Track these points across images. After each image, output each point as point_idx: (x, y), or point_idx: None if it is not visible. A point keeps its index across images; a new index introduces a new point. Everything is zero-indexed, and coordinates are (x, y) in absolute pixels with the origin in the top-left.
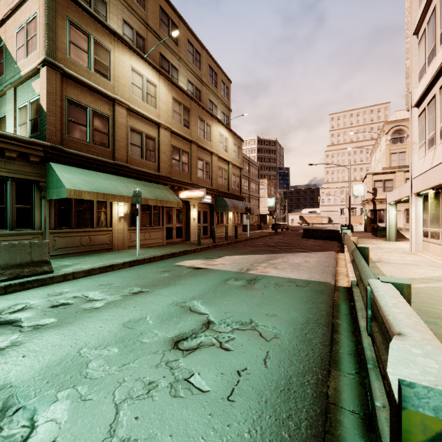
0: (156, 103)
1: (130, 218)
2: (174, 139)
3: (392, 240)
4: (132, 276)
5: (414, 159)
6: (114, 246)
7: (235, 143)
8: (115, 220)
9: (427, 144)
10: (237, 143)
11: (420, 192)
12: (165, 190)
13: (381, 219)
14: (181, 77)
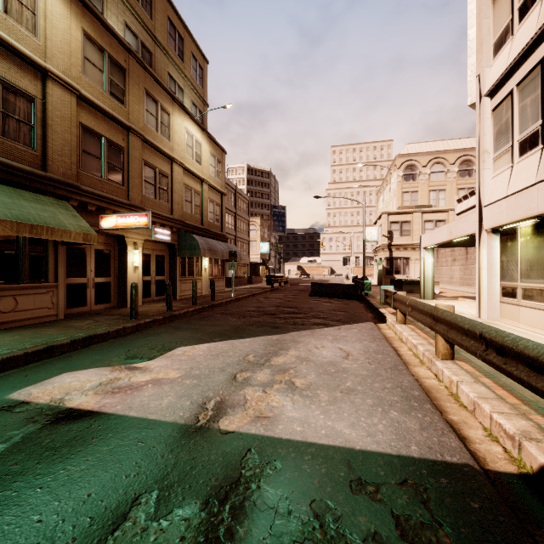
0: (36, 24)
1: None
2: (88, 113)
3: (429, 298)
4: None
5: (486, 177)
6: None
7: (213, 154)
8: None
9: (517, 148)
10: (216, 154)
11: (501, 226)
12: (56, 208)
13: (398, 270)
14: (111, 13)
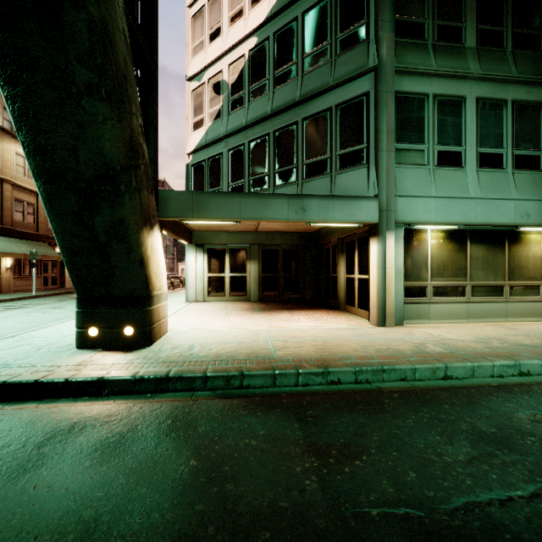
0: None
1: (14, 269)
2: None
3: None
4: (47, 299)
5: None
6: (2, 290)
7: None
8: (3, 270)
9: None
10: None
11: None
12: (46, 247)
13: None
14: None
